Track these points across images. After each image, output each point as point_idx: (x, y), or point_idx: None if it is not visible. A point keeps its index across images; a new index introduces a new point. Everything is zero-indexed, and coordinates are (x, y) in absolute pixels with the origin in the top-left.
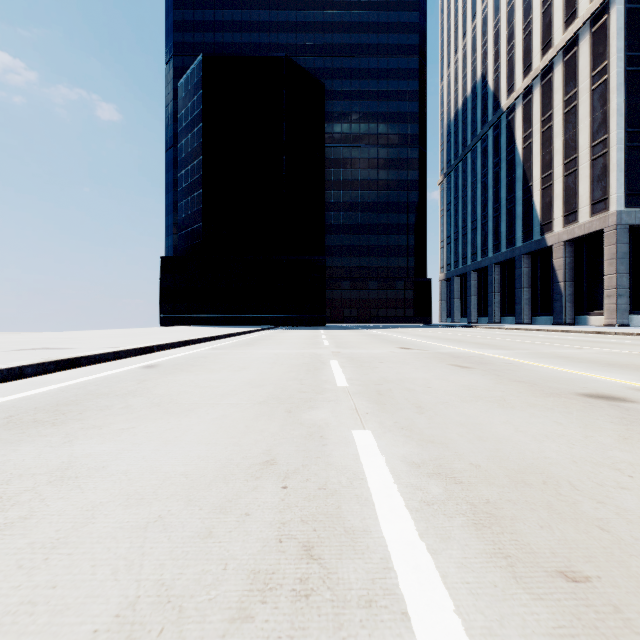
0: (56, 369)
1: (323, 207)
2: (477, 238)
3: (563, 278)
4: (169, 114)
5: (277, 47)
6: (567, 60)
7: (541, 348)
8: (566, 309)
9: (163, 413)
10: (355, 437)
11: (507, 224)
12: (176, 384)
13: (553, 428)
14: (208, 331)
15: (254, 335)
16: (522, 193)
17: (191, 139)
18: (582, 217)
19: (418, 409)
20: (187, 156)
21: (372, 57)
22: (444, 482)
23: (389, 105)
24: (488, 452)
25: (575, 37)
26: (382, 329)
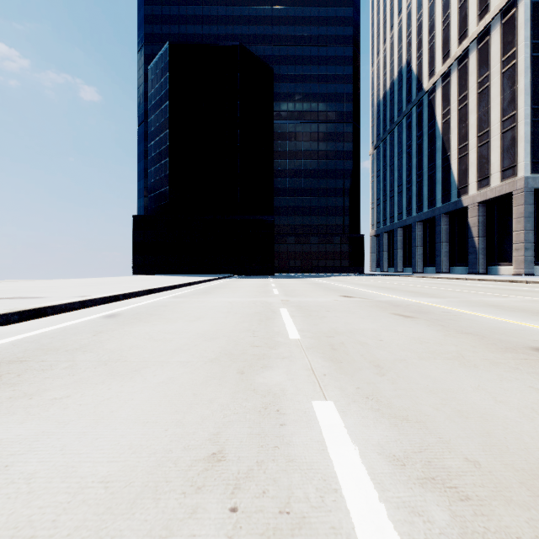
0: (20, 319)
1: (272, 173)
2: (403, 200)
3: (477, 234)
4: (140, 94)
5: (232, 37)
6: (480, 47)
7: (469, 296)
8: (480, 260)
9: (107, 375)
10: (316, 412)
11: (428, 188)
12: (130, 336)
13: (534, 397)
14: (172, 280)
15: (212, 283)
16: (441, 161)
17: (159, 115)
18: (494, 182)
19: (377, 369)
20: (155, 130)
21: (313, 46)
22: (445, 497)
23: (328, 87)
24: (479, 437)
25: (487, 28)
26: (323, 278)
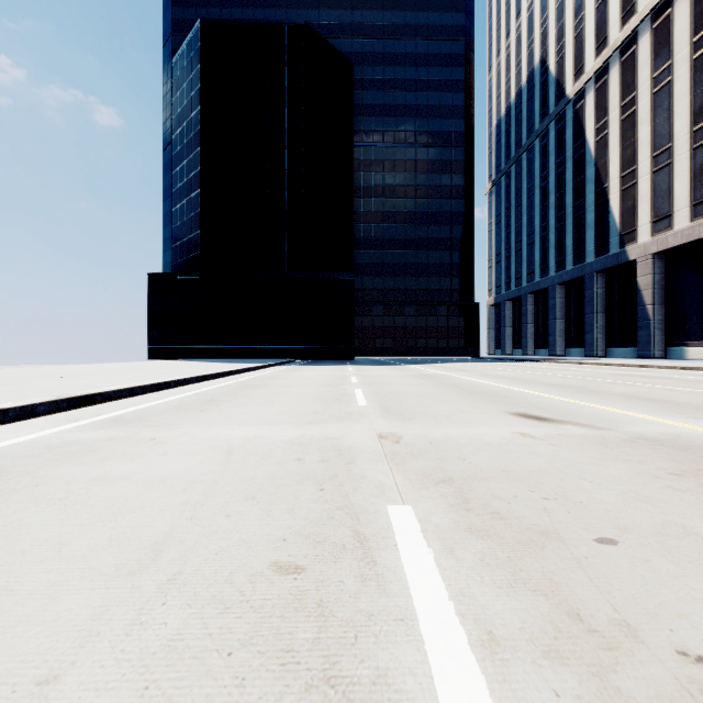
0: None
1: (351, 214)
2: (535, 254)
3: (651, 300)
4: (167, 105)
5: None
6: (657, 26)
7: None
8: (655, 338)
9: None
10: None
11: (574, 236)
12: None
13: None
14: (183, 369)
15: (248, 376)
16: (594, 197)
17: (187, 127)
18: (679, 222)
19: None
20: (182, 149)
21: (409, 40)
22: None
23: (429, 97)
24: None
25: None
26: (429, 364)
